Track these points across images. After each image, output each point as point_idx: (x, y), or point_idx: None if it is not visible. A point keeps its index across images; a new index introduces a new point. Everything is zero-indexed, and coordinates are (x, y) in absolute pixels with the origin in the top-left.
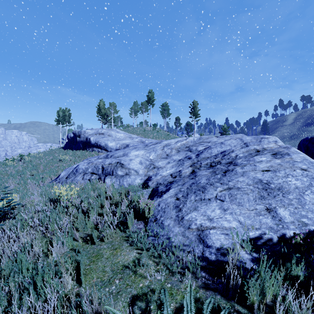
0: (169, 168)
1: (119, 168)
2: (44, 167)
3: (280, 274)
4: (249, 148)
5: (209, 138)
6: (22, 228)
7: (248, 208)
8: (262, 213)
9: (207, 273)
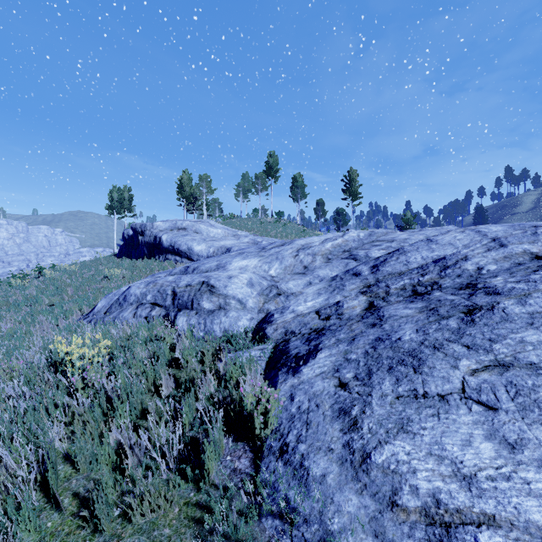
0: (312, 296)
1: (206, 294)
2: (76, 289)
3: None
4: (511, 250)
5: (389, 233)
6: None
7: None
8: None
9: None
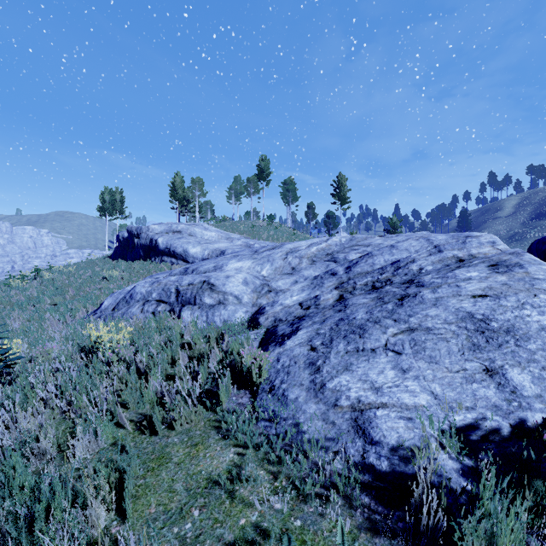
0: (297, 292)
1: (207, 291)
2: (77, 290)
3: (525, 505)
4: (445, 255)
5: (368, 238)
6: (25, 403)
7: (450, 368)
8: (477, 377)
9: (373, 497)
